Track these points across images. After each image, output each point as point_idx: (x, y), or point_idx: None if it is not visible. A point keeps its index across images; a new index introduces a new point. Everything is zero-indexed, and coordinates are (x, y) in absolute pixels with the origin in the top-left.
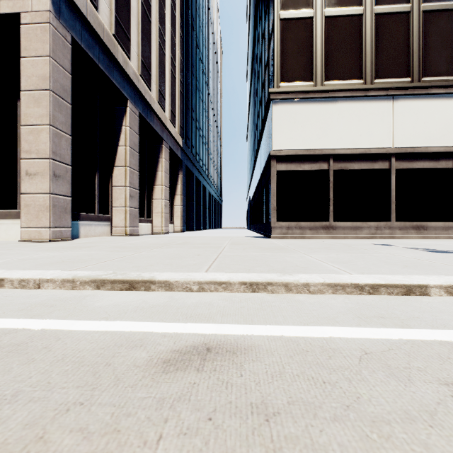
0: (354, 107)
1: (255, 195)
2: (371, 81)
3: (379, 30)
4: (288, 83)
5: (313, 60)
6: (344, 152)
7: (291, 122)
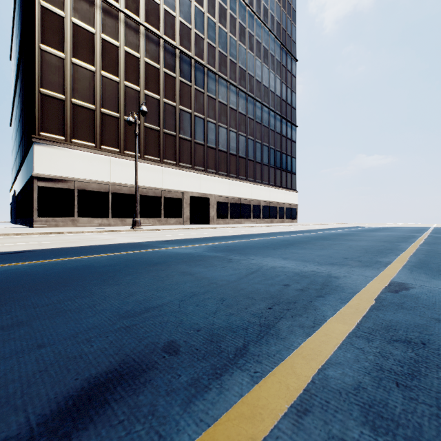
0: (90, 158)
1: (21, 193)
2: (100, 146)
3: (104, 122)
4: (47, 134)
5: (65, 125)
6: (84, 181)
7: (49, 158)
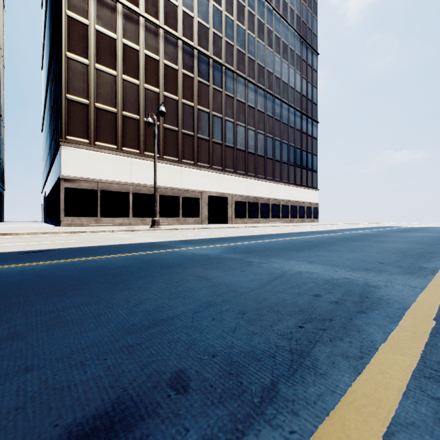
0: (112, 159)
1: (51, 194)
2: (121, 148)
3: (125, 124)
4: (73, 137)
5: (89, 129)
6: (106, 182)
7: (74, 160)
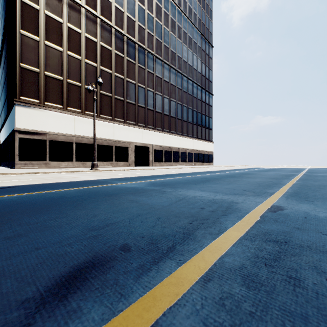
0: (59, 116)
1: (5, 142)
2: (66, 108)
3: (69, 89)
4: (25, 98)
5: (39, 91)
6: (54, 133)
7: (27, 116)
